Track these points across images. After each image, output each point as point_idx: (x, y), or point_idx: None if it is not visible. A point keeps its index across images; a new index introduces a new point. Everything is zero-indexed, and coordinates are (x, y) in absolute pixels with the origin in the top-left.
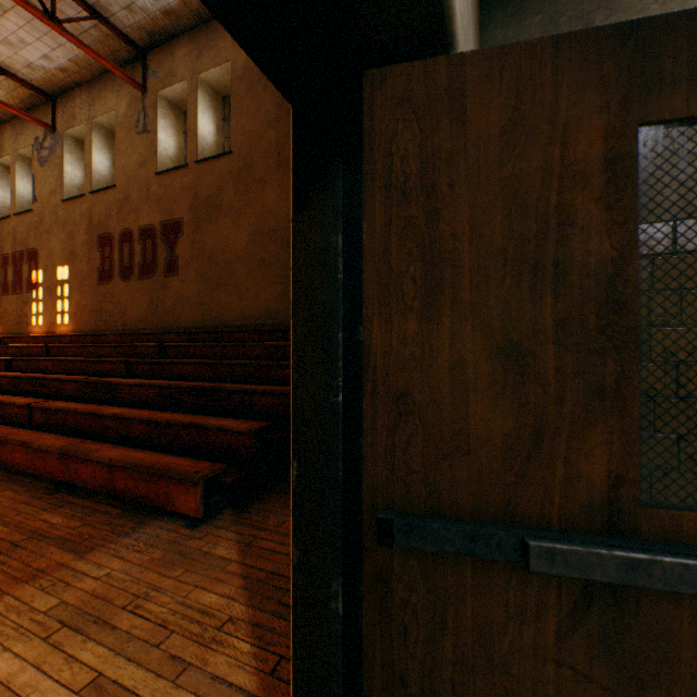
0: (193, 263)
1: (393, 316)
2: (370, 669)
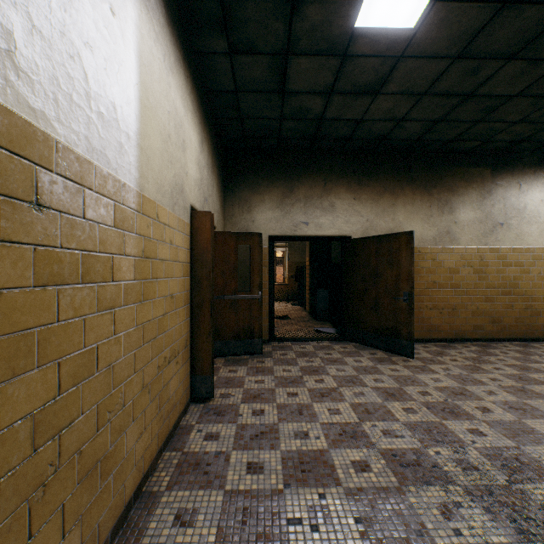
0: None
1: None
2: None
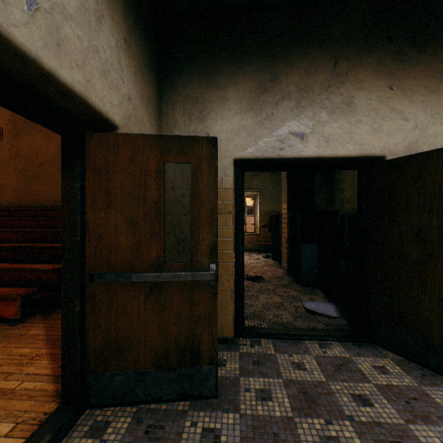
0: (12, 160)
1: (96, 211)
2: (89, 324)
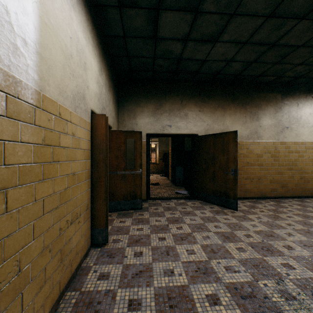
0: None
1: None
2: None
